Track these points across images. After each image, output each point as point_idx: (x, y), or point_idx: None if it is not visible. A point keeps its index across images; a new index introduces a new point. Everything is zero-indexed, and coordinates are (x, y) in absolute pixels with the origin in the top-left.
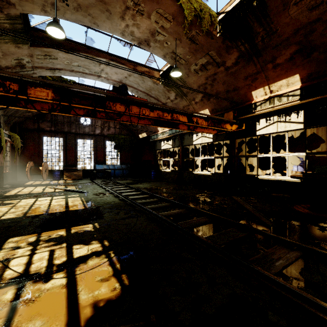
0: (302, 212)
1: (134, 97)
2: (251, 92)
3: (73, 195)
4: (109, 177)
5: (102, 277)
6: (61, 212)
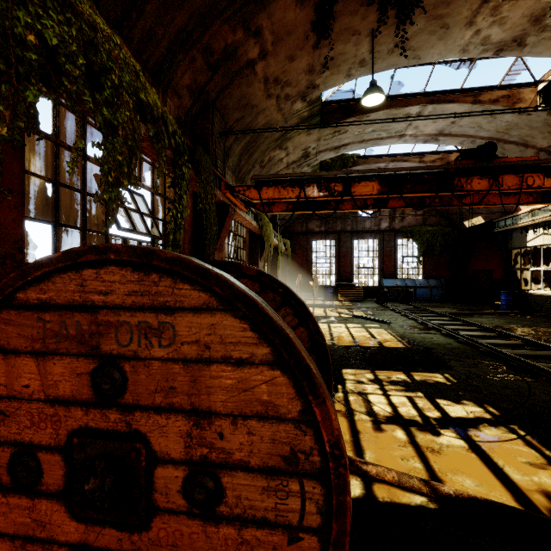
0: None
1: (507, 160)
2: None
3: (371, 325)
4: (408, 299)
5: (528, 460)
6: (375, 347)
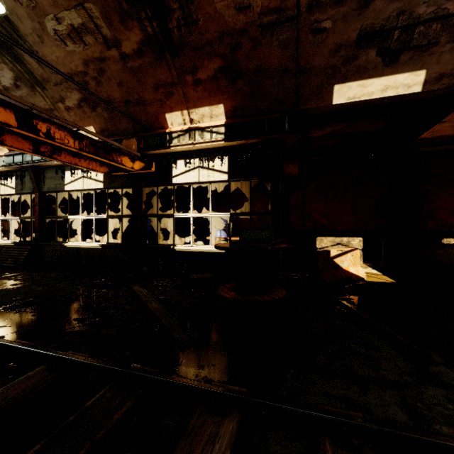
0: (228, 298)
1: None
2: (164, 114)
3: None
4: None
5: None
6: None
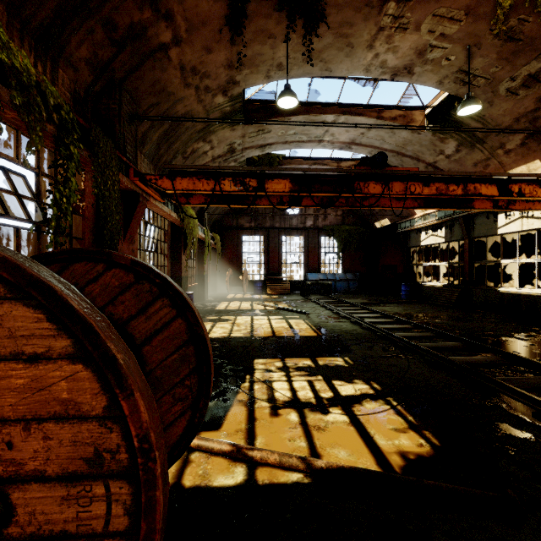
0: None
1: (396, 169)
2: None
3: (292, 316)
4: (328, 292)
5: (395, 426)
6: (291, 336)
